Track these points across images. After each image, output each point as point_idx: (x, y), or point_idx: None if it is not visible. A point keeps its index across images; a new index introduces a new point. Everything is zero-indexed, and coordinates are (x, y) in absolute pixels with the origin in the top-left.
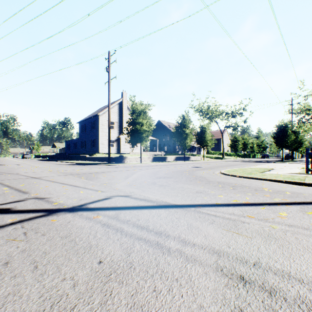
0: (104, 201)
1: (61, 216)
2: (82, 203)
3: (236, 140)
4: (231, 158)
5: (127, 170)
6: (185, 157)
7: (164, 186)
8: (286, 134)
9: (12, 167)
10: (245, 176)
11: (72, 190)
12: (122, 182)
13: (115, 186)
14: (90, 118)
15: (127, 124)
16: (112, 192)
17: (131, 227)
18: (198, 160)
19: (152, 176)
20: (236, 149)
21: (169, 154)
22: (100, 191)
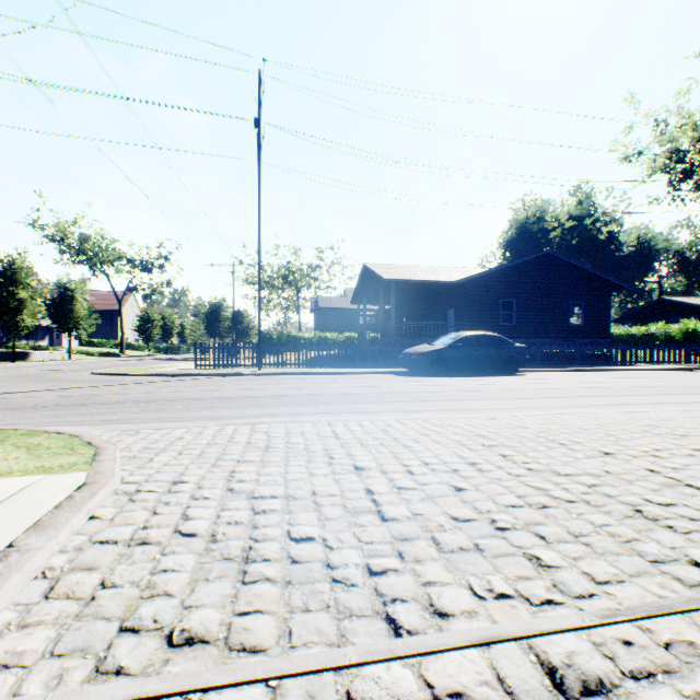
0: None
1: None
2: None
3: (150, 319)
4: (143, 354)
5: None
6: (18, 353)
7: (2, 387)
8: (219, 318)
9: None
10: (122, 373)
11: None
12: None
13: None
14: None
15: None
16: None
17: None
18: (55, 359)
19: None
20: (150, 337)
21: None
22: None
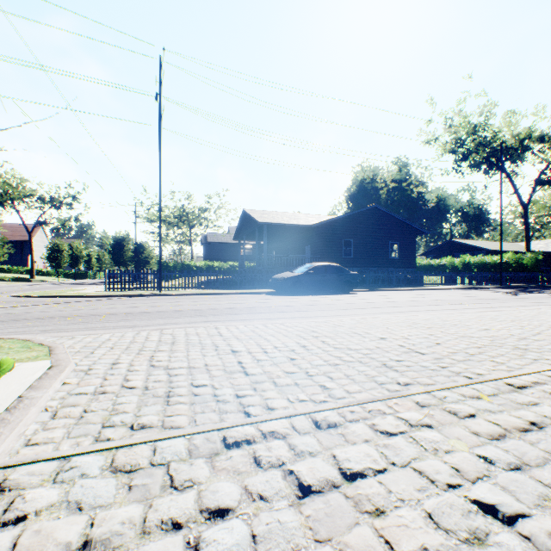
0: None
1: None
2: None
3: (60, 249)
4: (52, 279)
5: None
6: None
7: None
8: (123, 249)
9: None
10: (41, 295)
11: None
12: None
13: None
14: None
15: None
16: None
17: None
18: None
19: None
20: (60, 264)
21: None
22: None
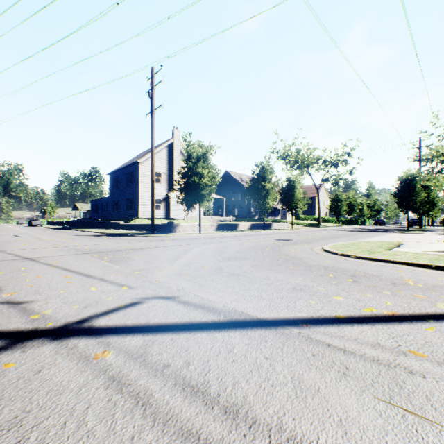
0: (128, 310)
1: (30, 351)
2: (86, 314)
3: (338, 199)
4: (331, 225)
5: (179, 246)
6: (265, 224)
7: (236, 276)
8: (413, 190)
9: (6, 240)
10: (366, 256)
11: (78, 285)
12: (167, 268)
13: (153, 277)
14: (126, 167)
15: (181, 176)
16: (146, 288)
17: (170, 390)
18: (283, 228)
19: (216, 256)
20: (338, 212)
21: (241, 220)
22: (125, 286)
